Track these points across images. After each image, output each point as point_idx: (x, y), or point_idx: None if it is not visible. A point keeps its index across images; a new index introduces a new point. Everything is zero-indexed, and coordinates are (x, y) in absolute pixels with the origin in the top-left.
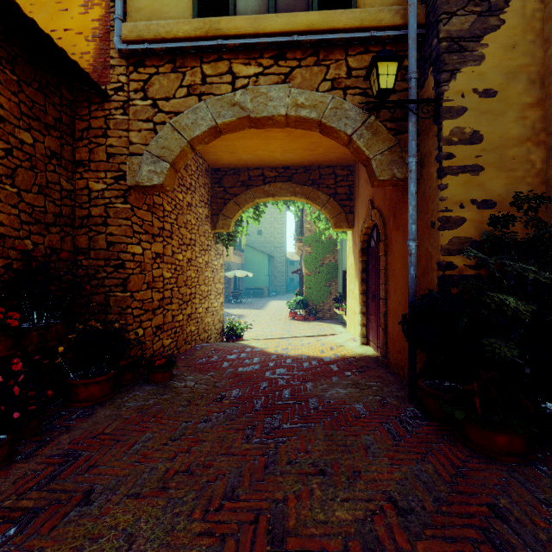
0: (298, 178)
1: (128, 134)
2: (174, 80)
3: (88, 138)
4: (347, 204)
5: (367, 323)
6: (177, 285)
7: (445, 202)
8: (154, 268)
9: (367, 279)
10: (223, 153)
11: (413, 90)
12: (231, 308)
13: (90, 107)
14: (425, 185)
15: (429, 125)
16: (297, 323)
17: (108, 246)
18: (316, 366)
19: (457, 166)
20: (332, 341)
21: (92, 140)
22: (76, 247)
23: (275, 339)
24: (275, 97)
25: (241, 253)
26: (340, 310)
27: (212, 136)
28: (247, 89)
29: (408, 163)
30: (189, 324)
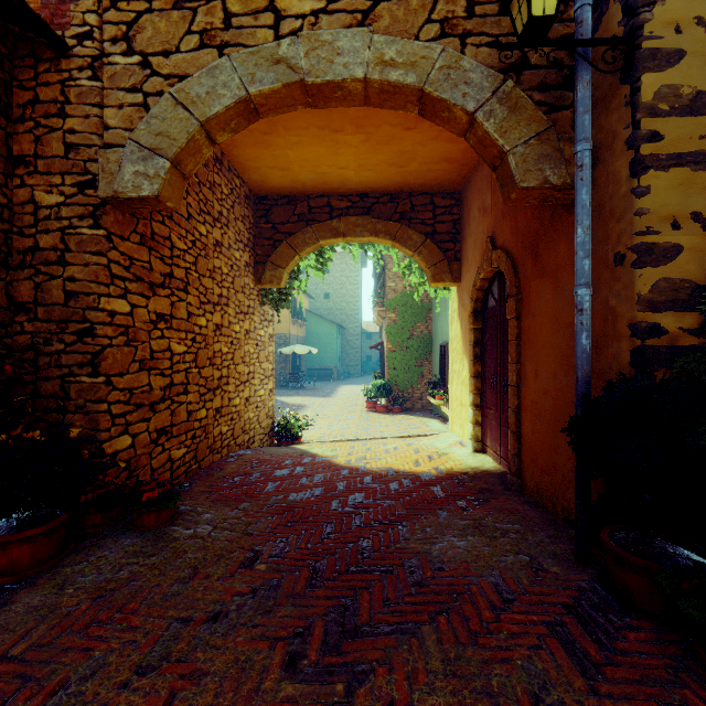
0: (381, 209)
1: (102, 112)
2: (178, 22)
3: (33, 118)
4: (450, 248)
5: (483, 419)
6: (196, 364)
7: (646, 217)
8: (154, 337)
9: (483, 355)
10: (271, 169)
11: (586, 25)
12: (288, 395)
13: (38, 66)
14: (602, 194)
15: (610, 89)
16: (377, 416)
17: (66, 299)
18: (409, 489)
19: (667, 155)
20: (430, 447)
21: (41, 121)
22: (13, 301)
23: (347, 441)
24: (346, 49)
25: (302, 322)
26: (436, 398)
27: (243, 119)
28: (300, 35)
29: (576, 153)
30: (217, 423)
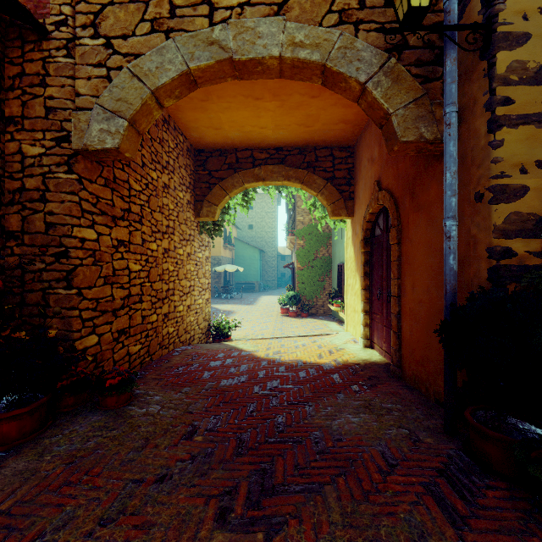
0: (292, 160)
1: (74, 82)
2: (134, 12)
3: (21, 87)
4: (346, 190)
5: (371, 322)
6: (149, 279)
7: (500, 164)
8: (116, 259)
9: (371, 272)
10: (207, 129)
11: (453, 14)
12: (221, 303)
13: (24, 47)
14: (465, 147)
15: (471, 64)
16: (289, 319)
17: (47, 228)
18: (314, 376)
19: (517, 115)
20: (330, 343)
21: (26, 90)
22: (5, 230)
23: (266, 339)
24: (265, 34)
25: (231, 247)
26: (335, 306)
27: (184, 88)
28: (229, 22)
29: (445, 114)
30: (165, 325)
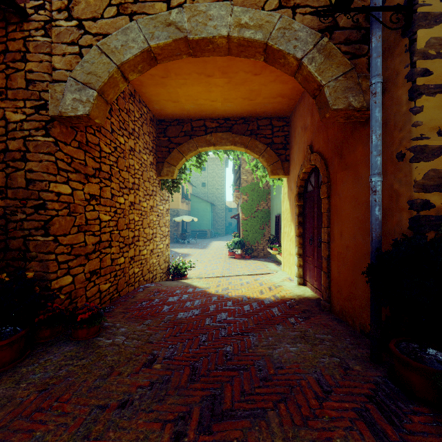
0: (238, 128)
1: (51, 58)
2: None
3: (5, 62)
4: (283, 153)
5: (304, 264)
6: (117, 228)
7: (420, 128)
8: (88, 210)
9: (304, 222)
10: (167, 102)
11: None
12: (179, 248)
13: (8, 27)
14: (388, 113)
15: (394, 42)
16: (235, 261)
17: (27, 184)
18: (257, 310)
19: (434, 85)
20: (269, 281)
21: (10, 64)
22: None
23: (216, 277)
24: (215, 16)
25: (188, 201)
26: (273, 250)
27: (146, 64)
28: (184, 6)
29: (371, 85)
30: (132, 266)
